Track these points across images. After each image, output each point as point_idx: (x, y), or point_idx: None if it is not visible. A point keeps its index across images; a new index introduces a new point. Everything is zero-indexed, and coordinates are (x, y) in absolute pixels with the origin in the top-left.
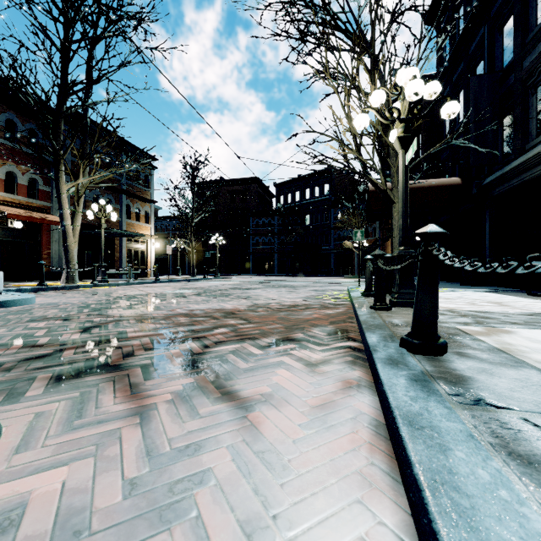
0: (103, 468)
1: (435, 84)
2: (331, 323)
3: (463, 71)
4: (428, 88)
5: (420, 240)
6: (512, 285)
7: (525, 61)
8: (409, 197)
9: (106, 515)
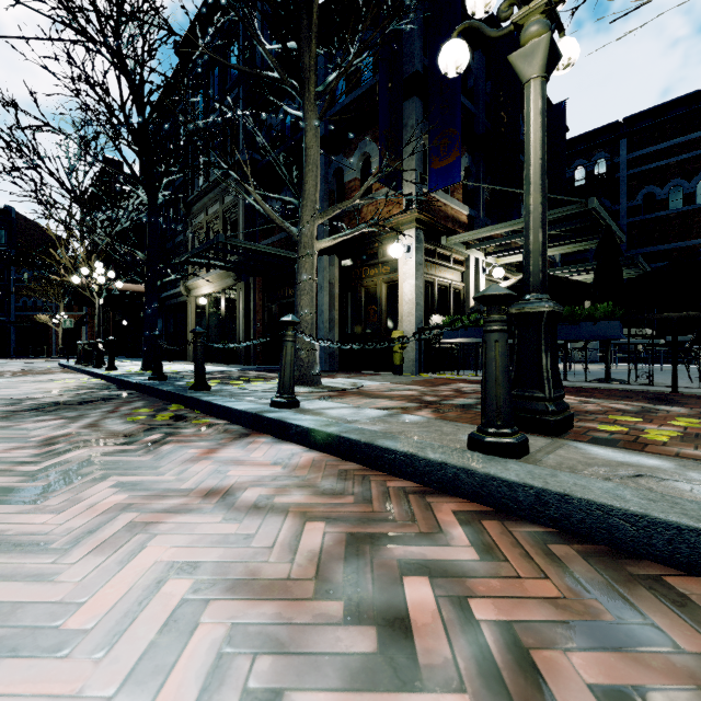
0: (39, 378)
1: (113, 274)
2: (63, 372)
3: None
4: (110, 274)
5: (127, 325)
6: (174, 358)
7: (177, 239)
8: (112, 296)
9: (48, 378)
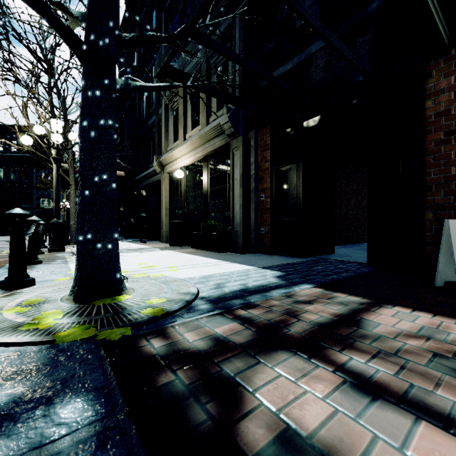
0: None
1: (75, 135)
2: None
3: (129, 106)
4: (71, 136)
5: None
6: (146, 237)
7: (149, 122)
8: None
9: None
